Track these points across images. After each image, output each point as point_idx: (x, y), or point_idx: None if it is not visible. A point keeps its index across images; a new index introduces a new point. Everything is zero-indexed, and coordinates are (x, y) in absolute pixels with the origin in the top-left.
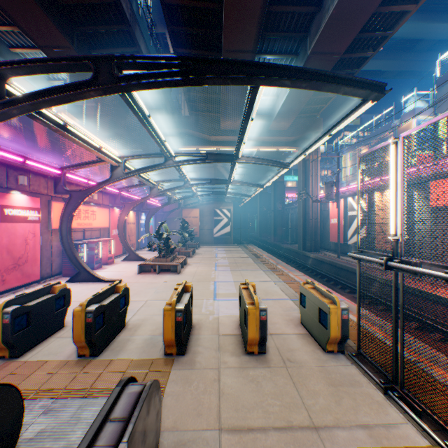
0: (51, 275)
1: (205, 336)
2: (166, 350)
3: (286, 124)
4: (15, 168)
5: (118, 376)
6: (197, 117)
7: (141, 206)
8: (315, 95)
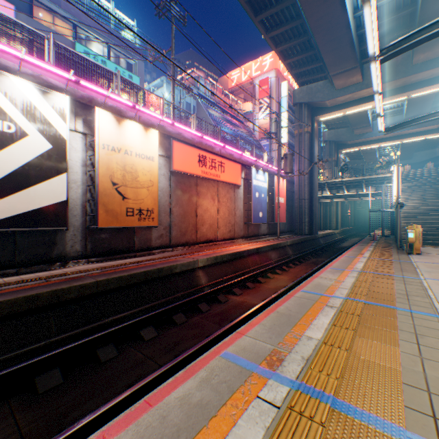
0: None
1: None
2: None
3: None
4: None
5: None
6: None
7: None
8: None
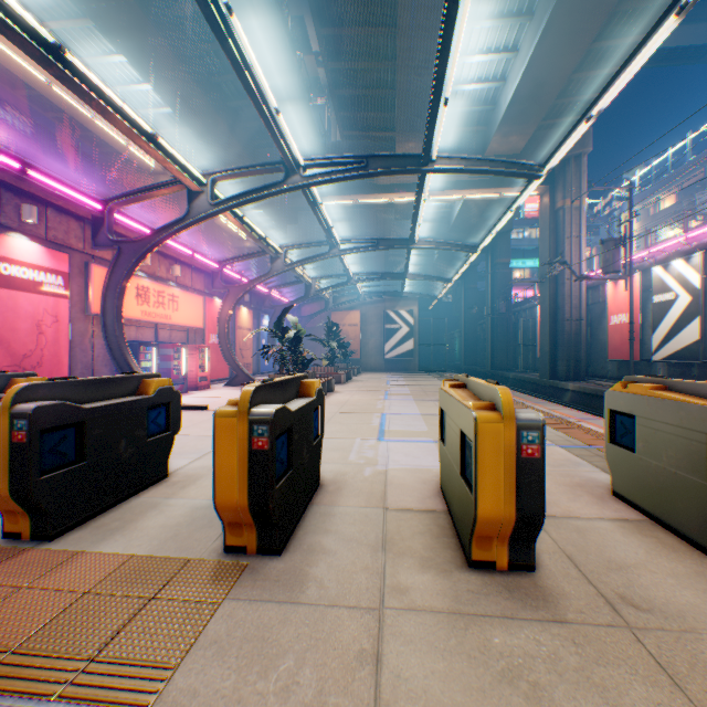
0: None
1: (348, 509)
2: (227, 537)
3: (520, 139)
4: (15, 191)
5: (54, 606)
6: (354, 142)
7: (262, 302)
8: (580, 71)
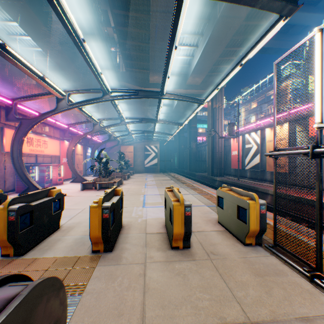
0: (4, 191)
1: (133, 234)
2: (93, 247)
3: (199, 79)
4: None
5: (37, 275)
6: (131, 73)
7: (87, 142)
8: (221, 57)
